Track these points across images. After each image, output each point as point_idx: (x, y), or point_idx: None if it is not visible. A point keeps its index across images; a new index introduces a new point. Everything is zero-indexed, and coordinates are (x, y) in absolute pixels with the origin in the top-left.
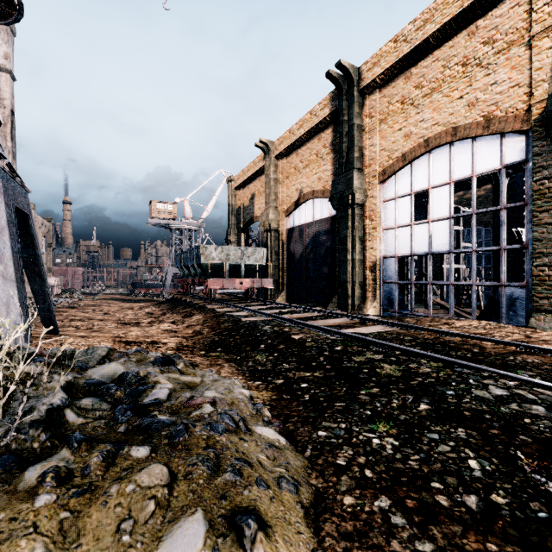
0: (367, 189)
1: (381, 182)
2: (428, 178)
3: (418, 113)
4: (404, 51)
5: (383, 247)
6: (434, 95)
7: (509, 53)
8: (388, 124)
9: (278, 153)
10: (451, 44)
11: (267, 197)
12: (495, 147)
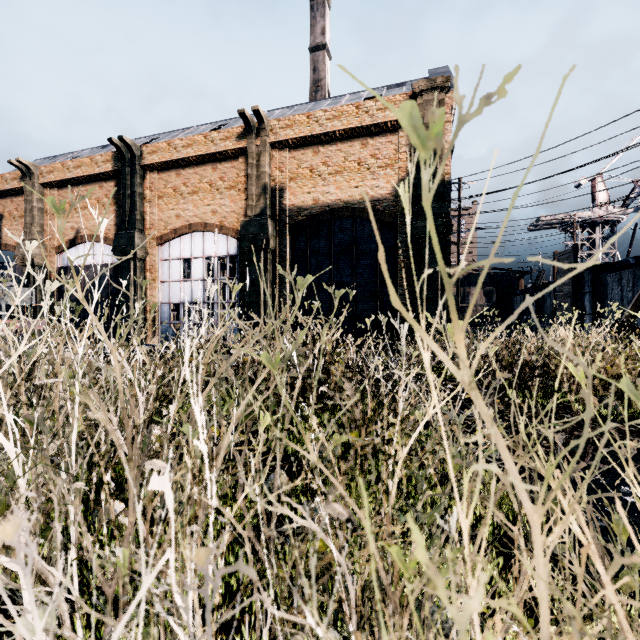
0: (148, 247)
1: (160, 245)
2: (191, 250)
3: (185, 203)
4: (175, 156)
5: (161, 296)
6: (195, 196)
7: (231, 192)
8: (165, 202)
9: (45, 181)
10: (204, 168)
11: (28, 226)
12: (225, 243)
